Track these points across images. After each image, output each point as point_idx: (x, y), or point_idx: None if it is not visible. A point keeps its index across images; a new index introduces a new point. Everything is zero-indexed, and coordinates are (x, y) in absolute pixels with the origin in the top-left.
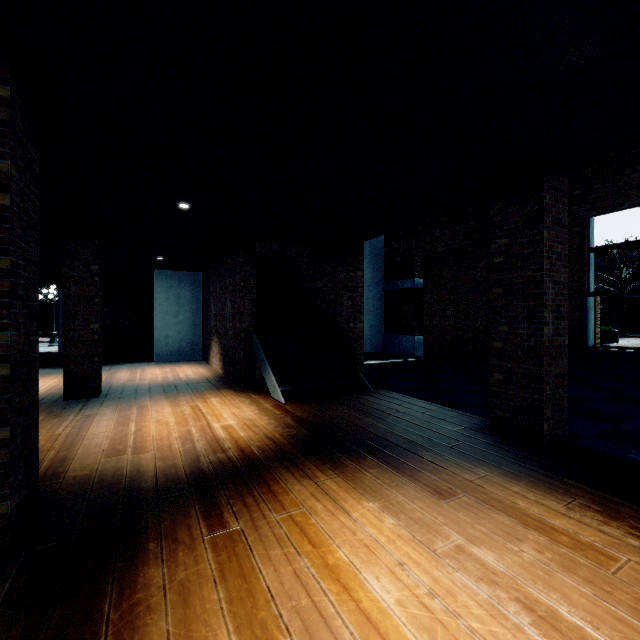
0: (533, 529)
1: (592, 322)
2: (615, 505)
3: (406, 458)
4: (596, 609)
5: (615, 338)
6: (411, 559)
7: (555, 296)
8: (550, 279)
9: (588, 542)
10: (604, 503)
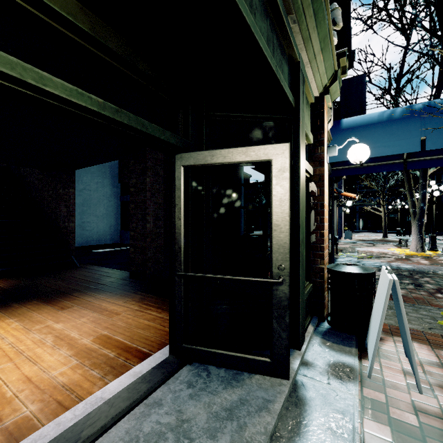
0: (96, 312)
1: (243, 222)
2: (147, 298)
3: (61, 297)
4: (89, 330)
5: (252, 230)
6: (12, 335)
7: (155, 209)
8: (151, 201)
9: (116, 312)
10: (143, 298)
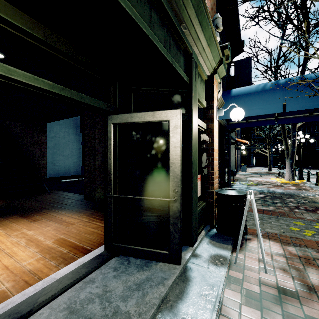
0: (58, 223)
1: None
2: (95, 213)
3: (34, 213)
4: (51, 235)
5: None
6: None
7: (102, 151)
8: (99, 146)
9: (72, 223)
10: (92, 213)
